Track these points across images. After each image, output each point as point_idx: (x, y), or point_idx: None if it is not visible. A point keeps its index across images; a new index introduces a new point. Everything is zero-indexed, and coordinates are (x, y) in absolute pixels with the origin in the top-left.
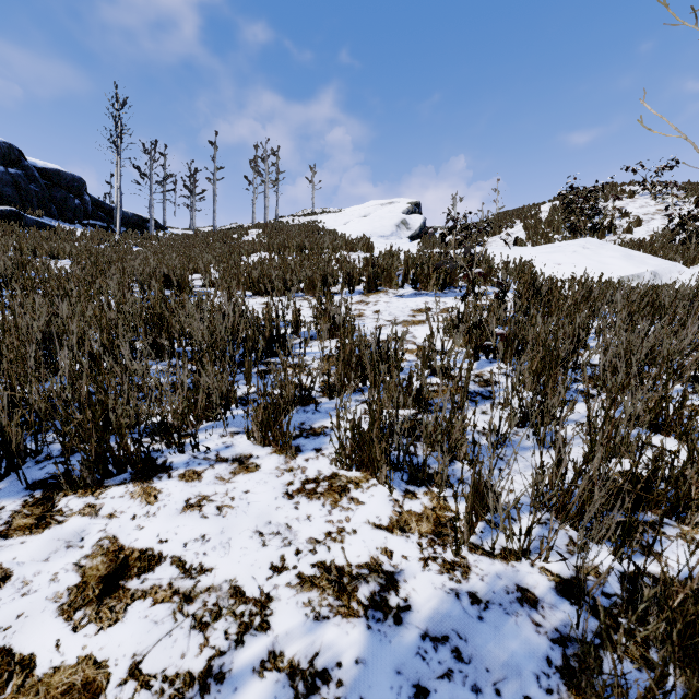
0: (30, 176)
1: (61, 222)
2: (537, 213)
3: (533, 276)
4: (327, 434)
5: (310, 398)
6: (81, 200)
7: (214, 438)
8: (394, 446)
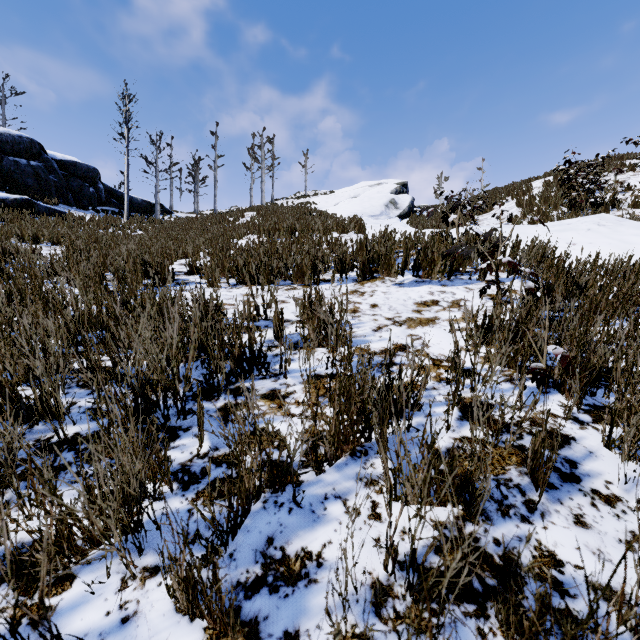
0: (49, 167)
1: (76, 208)
2: (529, 190)
3: (557, 261)
4: (309, 578)
5: (287, 468)
6: (95, 188)
7: (109, 590)
8: (440, 632)
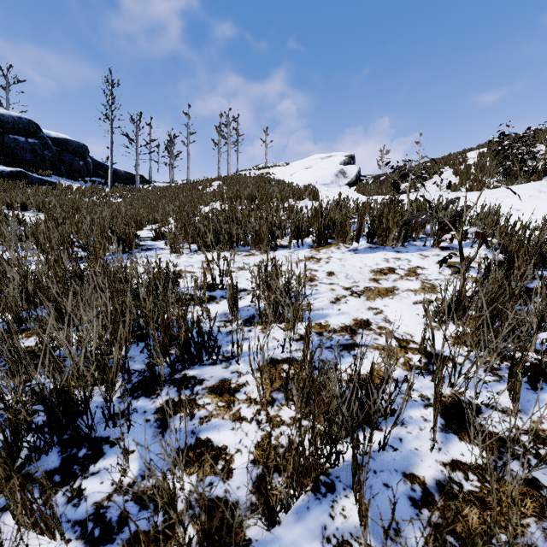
0: (44, 144)
1: (67, 179)
2: (465, 160)
3: (511, 228)
4: None
5: (231, 514)
6: (84, 162)
7: None
8: None
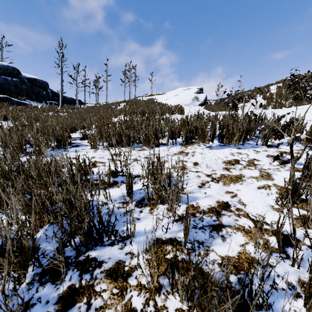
0: (22, 81)
1: (36, 102)
2: (269, 90)
3: None
4: None
5: None
6: (46, 92)
7: None
8: None
